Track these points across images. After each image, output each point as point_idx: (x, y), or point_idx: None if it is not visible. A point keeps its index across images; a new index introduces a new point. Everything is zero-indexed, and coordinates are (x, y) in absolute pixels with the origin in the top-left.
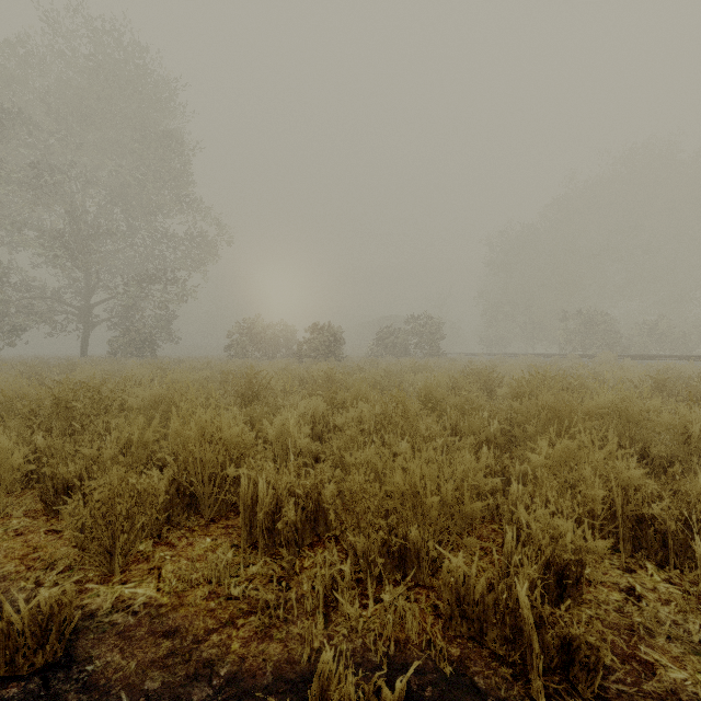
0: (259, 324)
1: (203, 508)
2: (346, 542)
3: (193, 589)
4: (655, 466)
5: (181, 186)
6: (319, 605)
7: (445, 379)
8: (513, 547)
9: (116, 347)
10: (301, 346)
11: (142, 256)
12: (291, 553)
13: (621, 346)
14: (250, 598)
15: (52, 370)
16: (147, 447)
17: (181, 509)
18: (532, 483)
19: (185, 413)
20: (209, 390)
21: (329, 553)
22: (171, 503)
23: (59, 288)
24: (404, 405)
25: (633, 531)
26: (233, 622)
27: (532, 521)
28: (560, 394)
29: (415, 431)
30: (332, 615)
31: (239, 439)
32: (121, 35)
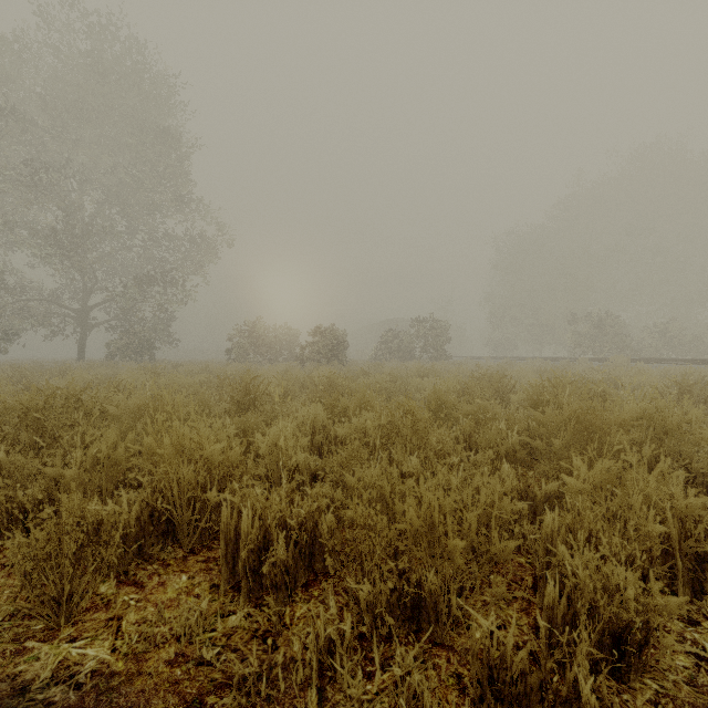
0: (260, 327)
1: (181, 537)
2: (347, 586)
3: (156, 650)
4: (697, 484)
5: (180, 186)
6: (312, 673)
7: (454, 384)
8: (555, 599)
9: (114, 351)
10: (304, 350)
11: (141, 258)
12: (281, 599)
13: (632, 350)
14: (226, 663)
15: (43, 375)
16: (120, 464)
17: (155, 539)
18: (571, 514)
19: (160, 426)
20: (201, 397)
21: (326, 598)
22: (143, 532)
23: (56, 290)
24: (413, 415)
25: (692, 571)
26: (202, 701)
27: (580, 568)
28: (588, 403)
29: (425, 443)
30: (328, 689)
31: (221, 458)
32: (118, 30)
